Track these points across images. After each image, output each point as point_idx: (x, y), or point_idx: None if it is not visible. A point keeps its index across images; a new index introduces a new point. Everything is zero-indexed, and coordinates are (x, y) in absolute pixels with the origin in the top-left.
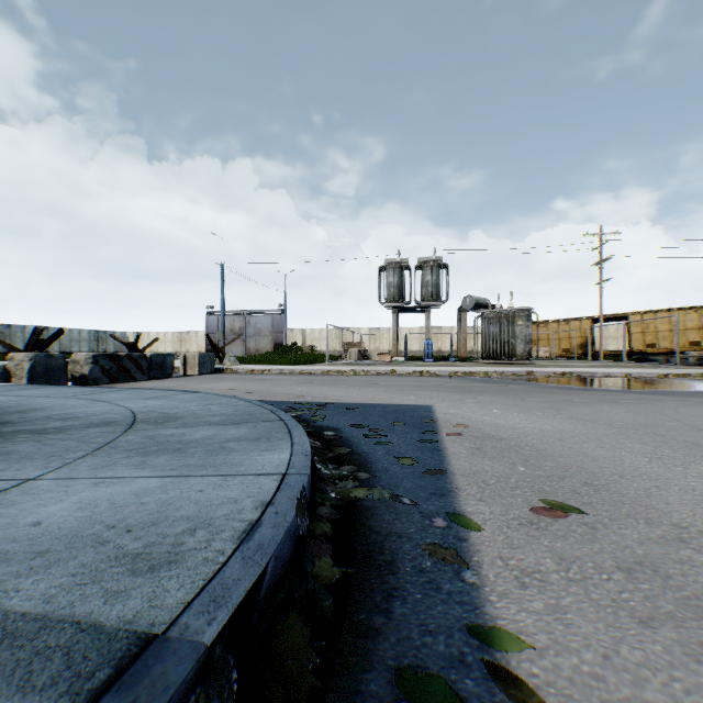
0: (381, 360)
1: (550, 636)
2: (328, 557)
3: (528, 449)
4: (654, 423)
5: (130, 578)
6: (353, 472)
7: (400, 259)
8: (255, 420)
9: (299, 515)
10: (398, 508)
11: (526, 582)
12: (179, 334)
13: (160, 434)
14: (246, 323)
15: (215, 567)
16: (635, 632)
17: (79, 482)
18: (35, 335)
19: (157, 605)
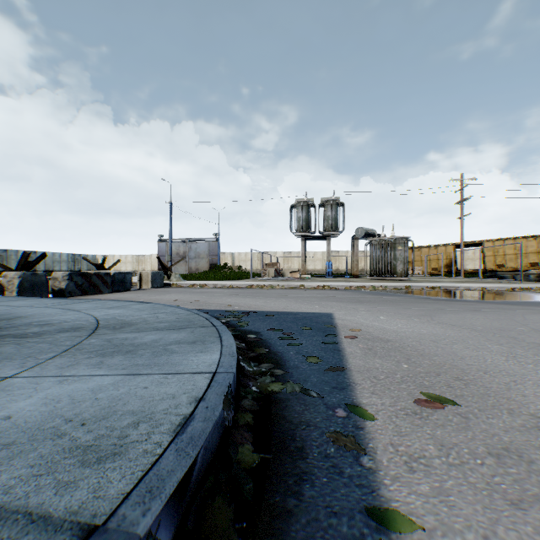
0: (293, 277)
1: (437, 517)
2: (250, 444)
3: (410, 350)
4: (507, 328)
5: (79, 469)
6: (270, 369)
7: (307, 199)
8: (193, 326)
9: (225, 409)
10: (306, 400)
11: (414, 467)
12: (137, 257)
13: (117, 338)
14: (188, 248)
15: (153, 458)
16: (508, 513)
17: (47, 380)
18: (24, 258)
19: (100, 496)
